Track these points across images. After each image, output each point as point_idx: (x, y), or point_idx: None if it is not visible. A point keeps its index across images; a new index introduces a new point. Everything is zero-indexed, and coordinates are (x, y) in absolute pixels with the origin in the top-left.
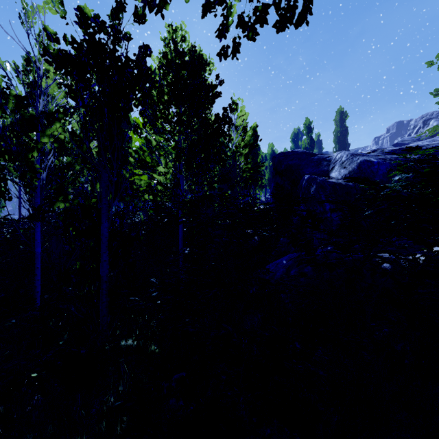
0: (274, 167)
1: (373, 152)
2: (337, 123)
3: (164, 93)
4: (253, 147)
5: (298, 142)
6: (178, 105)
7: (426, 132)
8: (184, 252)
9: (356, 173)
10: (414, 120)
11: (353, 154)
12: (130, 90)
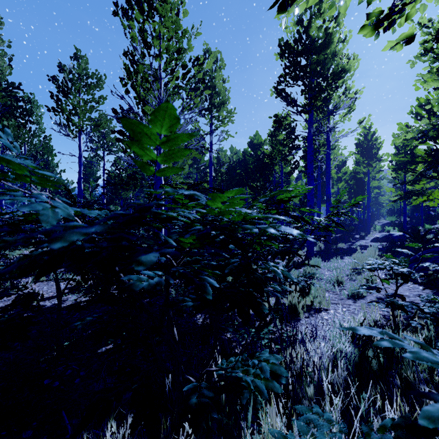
0: None
1: None
2: None
3: None
4: None
5: None
6: None
7: None
8: None
9: None
10: None
11: None
12: None
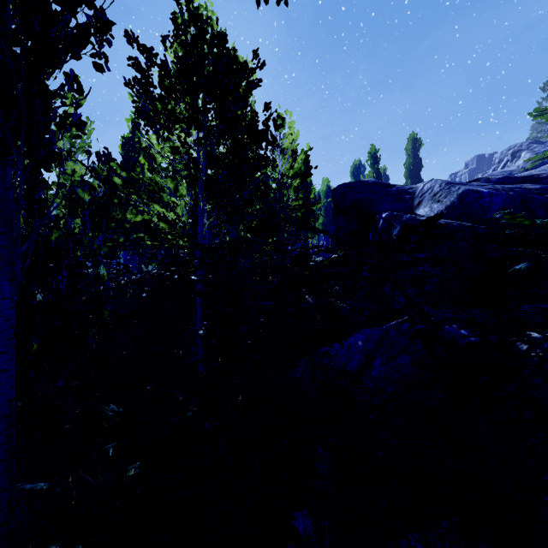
0: (334, 203)
1: (475, 181)
2: (409, 152)
3: (170, 76)
4: (305, 176)
5: (359, 177)
6: (191, 94)
7: (520, 165)
8: (197, 333)
9: (457, 209)
10: (500, 152)
11: (450, 183)
12: (60, 2)
